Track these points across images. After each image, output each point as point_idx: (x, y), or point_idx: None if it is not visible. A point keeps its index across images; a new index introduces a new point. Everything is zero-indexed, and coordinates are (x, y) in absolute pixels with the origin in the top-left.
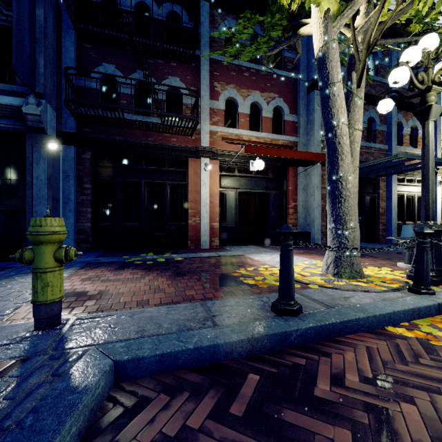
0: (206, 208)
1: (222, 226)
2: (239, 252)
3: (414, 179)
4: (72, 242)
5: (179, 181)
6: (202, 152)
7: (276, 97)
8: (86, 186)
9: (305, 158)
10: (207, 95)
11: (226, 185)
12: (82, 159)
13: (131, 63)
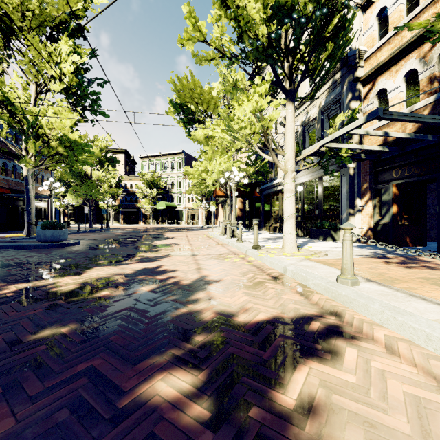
0: None
1: None
2: None
3: (43, 199)
4: None
5: None
6: None
7: None
8: None
9: None
10: None
11: None
12: None
13: None
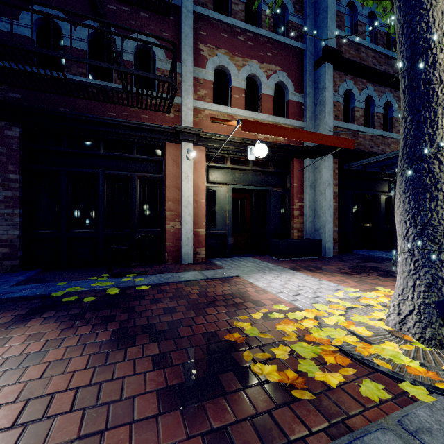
0: (189, 210)
1: (210, 232)
2: (234, 270)
3: None
4: None
5: (153, 173)
6: (184, 134)
7: (278, 70)
8: (13, 176)
9: (322, 142)
10: (190, 59)
11: (215, 179)
12: (6, 137)
13: (83, 6)
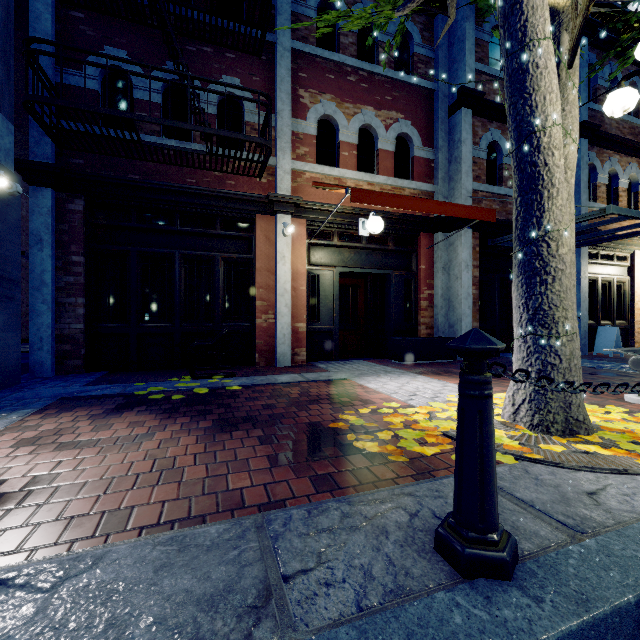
0: (286, 299)
1: (313, 328)
2: (342, 373)
3: (613, 254)
4: (47, 356)
5: (241, 253)
6: (279, 204)
7: (400, 119)
8: (75, 259)
9: (452, 214)
10: (287, 110)
11: (318, 261)
12: (67, 211)
13: (156, 49)
